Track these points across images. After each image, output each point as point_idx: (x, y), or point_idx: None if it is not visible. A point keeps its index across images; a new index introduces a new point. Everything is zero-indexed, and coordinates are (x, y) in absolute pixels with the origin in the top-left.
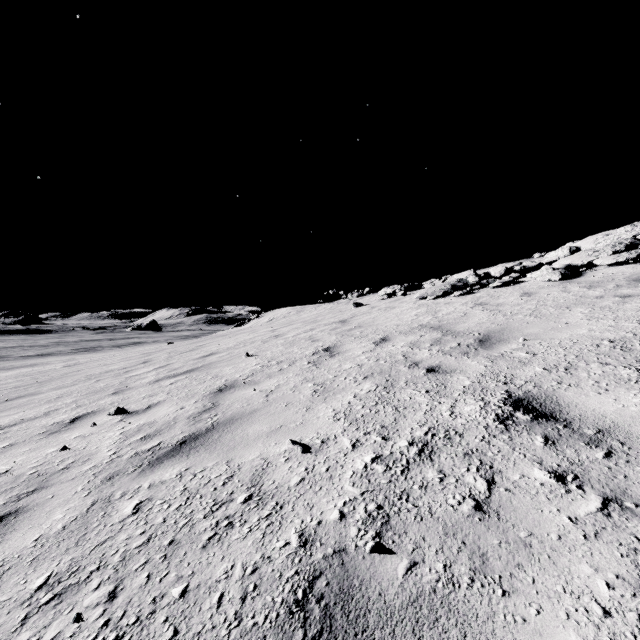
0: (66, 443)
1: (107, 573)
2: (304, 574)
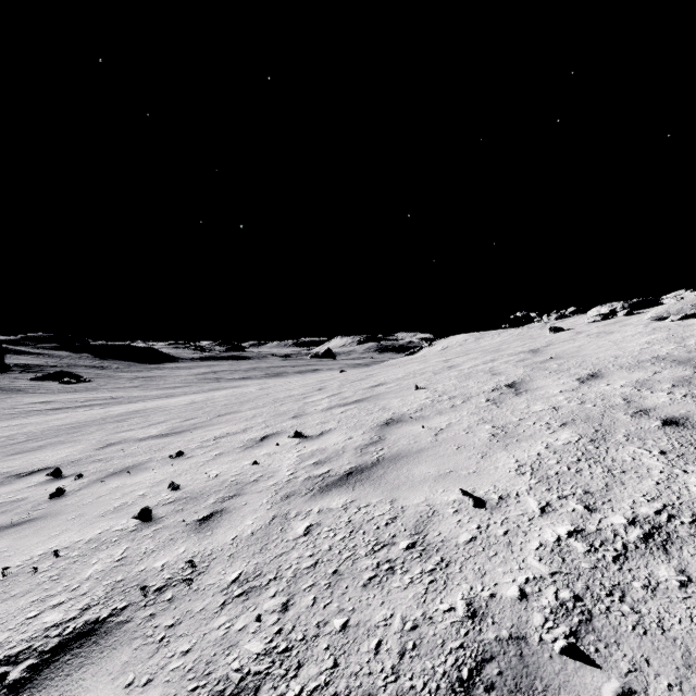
0: (256, 458)
1: (282, 585)
2: (471, 651)
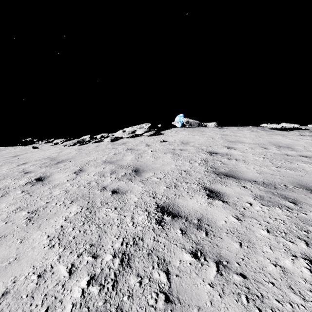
0: None
1: None
2: None
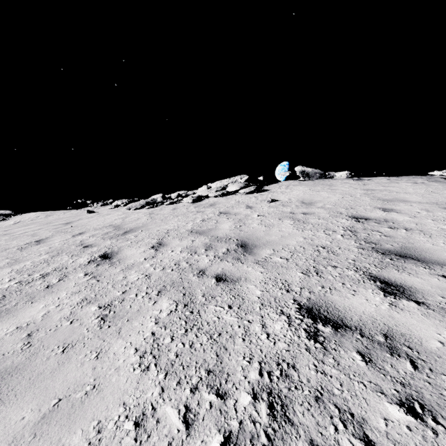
0: None
1: None
2: None
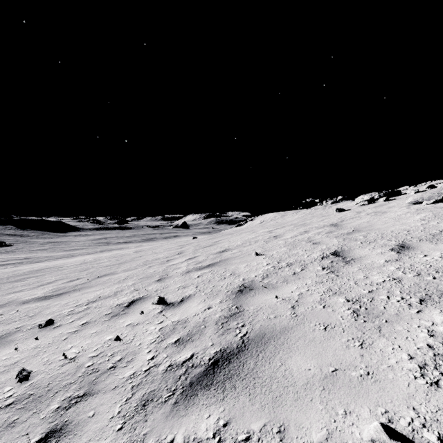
0: (120, 331)
1: None
2: None
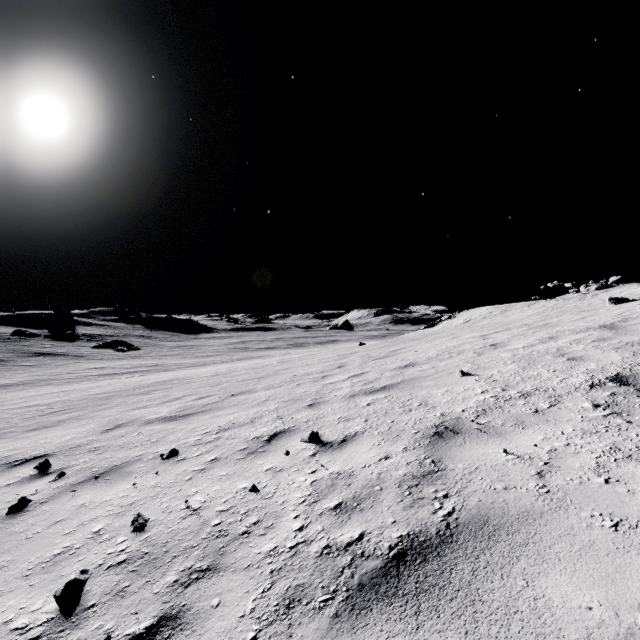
0: (257, 477)
1: None
2: None
